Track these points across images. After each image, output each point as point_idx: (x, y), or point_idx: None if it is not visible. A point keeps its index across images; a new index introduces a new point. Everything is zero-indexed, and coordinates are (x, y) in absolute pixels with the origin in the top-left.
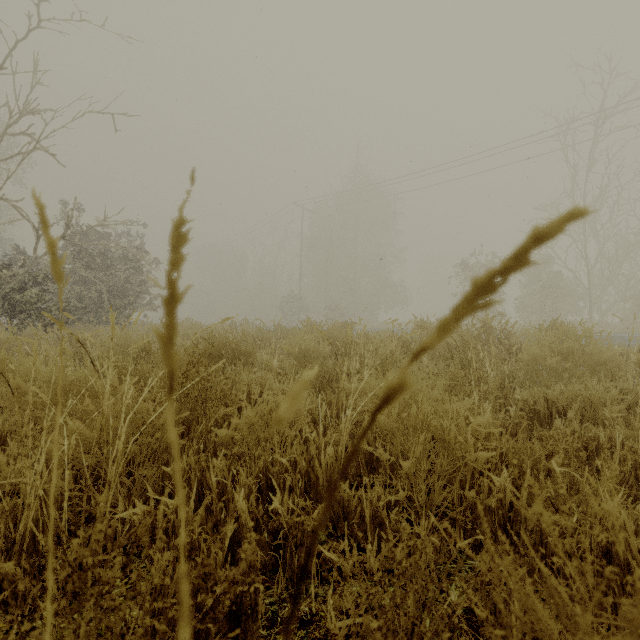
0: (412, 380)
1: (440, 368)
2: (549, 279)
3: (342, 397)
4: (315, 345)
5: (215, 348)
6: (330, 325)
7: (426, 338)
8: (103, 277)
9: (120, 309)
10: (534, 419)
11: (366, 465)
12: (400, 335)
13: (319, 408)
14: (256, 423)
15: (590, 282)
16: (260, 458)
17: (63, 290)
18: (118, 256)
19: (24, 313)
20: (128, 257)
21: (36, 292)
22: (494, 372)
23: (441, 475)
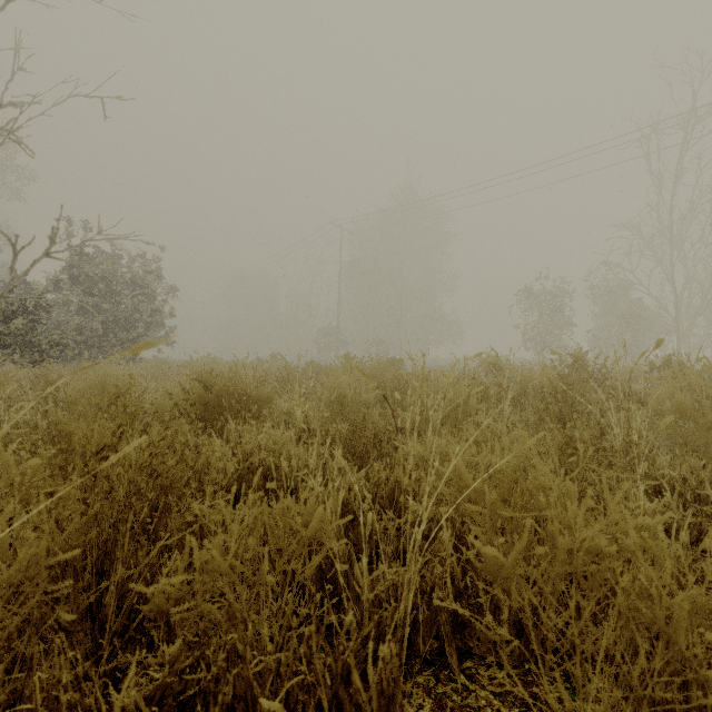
0: (541, 468)
1: (530, 422)
2: (628, 308)
3: (396, 472)
4: (355, 388)
5: (213, 394)
6: (374, 362)
7: (502, 379)
8: (107, 305)
9: (128, 343)
10: (699, 509)
11: (452, 630)
12: (467, 375)
13: (362, 523)
14: (229, 568)
15: (678, 311)
16: (233, 652)
17: (63, 321)
18: (126, 281)
19: (8, 347)
20: (138, 283)
21: (20, 322)
22: (624, 432)
23: (644, 707)
